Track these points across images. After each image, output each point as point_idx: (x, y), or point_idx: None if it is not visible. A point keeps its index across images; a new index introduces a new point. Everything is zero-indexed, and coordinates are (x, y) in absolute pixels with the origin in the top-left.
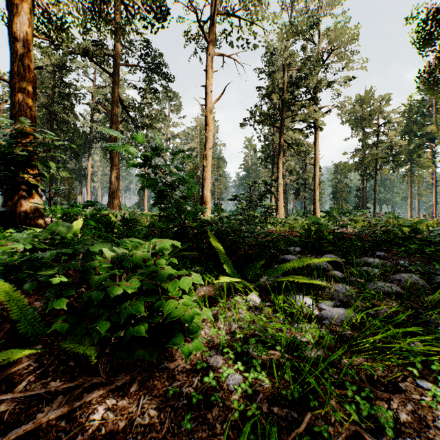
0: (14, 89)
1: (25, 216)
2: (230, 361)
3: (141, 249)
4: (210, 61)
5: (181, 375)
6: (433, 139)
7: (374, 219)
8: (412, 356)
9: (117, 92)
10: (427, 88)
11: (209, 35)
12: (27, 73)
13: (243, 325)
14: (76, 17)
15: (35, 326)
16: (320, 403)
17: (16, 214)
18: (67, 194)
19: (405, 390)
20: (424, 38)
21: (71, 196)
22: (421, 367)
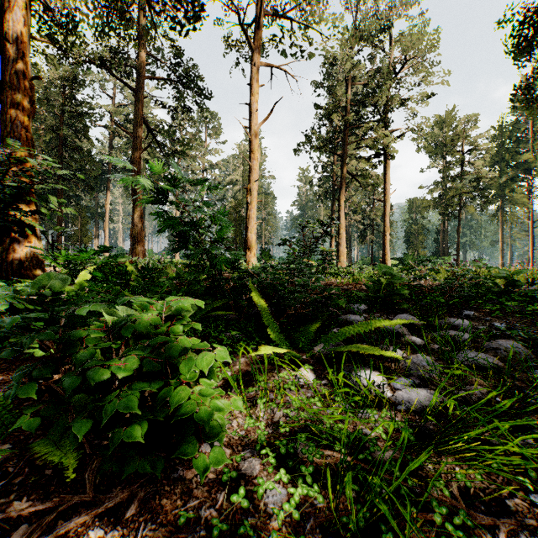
0: (6, 104)
1: (20, 264)
2: (270, 468)
3: (149, 312)
4: (256, 73)
5: (201, 489)
6: (529, 170)
7: (461, 269)
8: (521, 458)
9: (141, 111)
10: (523, 106)
11: (254, 41)
12: (22, 84)
13: (289, 414)
14: (85, 14)
15: (5, 416)
16: (395, 531)
17: (7, 263)
18: (80, 237)
19: (515, 511)
20: (520, 44)
21: (84, 239)
22: (535, 476)
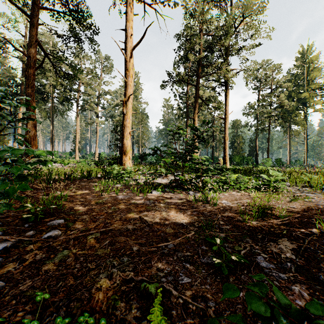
0: None
1: None
2: None
3: None
4: (131, 3)
5: None
6: (305, 103)
7: None
8: None
9: (34, 36)
10: None
11: None
12: None
13: None
14: None
15: None
16: None
17: None
18: None
19: None
20: None
21: None
22: None
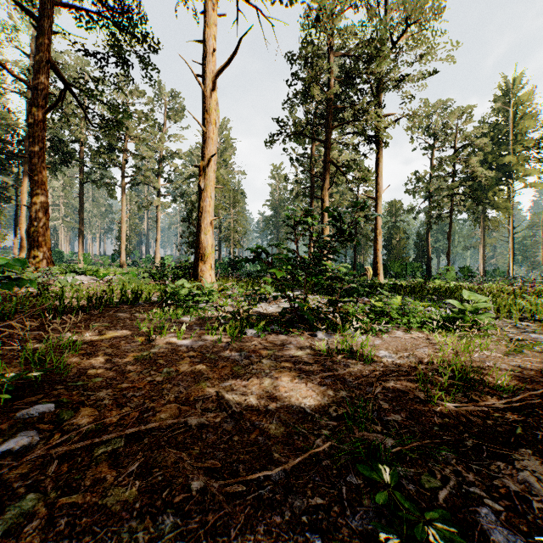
0: None
1: None
2: None
3: None
4: None
5: None
6: (510, 173)
7: None
8: None
9: (45, 52)
10: None
11: None
12: None
13: None
14: None
15: None
16: None
17: None
18: None
19: None
20: None
21: None
22: None
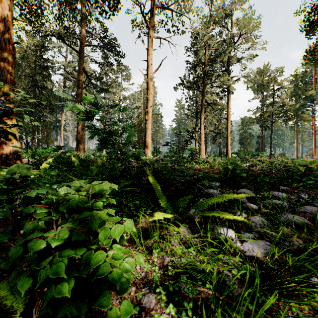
0: None
1: (6, 157)
2: (162, 303)
3: (79, 193)
4: (151, 42)
5: None
6: (313, 100)
7: (278, 160)
8: None
9: (82, 65)
10: (310, 62)
11: (150, 23)
12: (7, 46)
13: (174, 261)
14: (46, 4)
15: None
16: None
17: None
18: (46, 140)
19: None
20: (308, 25)
21: (48, 141)
22: None
